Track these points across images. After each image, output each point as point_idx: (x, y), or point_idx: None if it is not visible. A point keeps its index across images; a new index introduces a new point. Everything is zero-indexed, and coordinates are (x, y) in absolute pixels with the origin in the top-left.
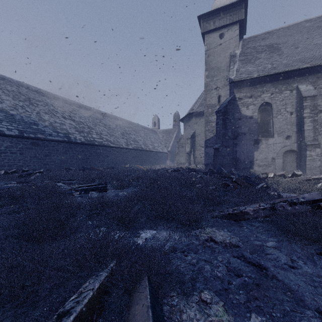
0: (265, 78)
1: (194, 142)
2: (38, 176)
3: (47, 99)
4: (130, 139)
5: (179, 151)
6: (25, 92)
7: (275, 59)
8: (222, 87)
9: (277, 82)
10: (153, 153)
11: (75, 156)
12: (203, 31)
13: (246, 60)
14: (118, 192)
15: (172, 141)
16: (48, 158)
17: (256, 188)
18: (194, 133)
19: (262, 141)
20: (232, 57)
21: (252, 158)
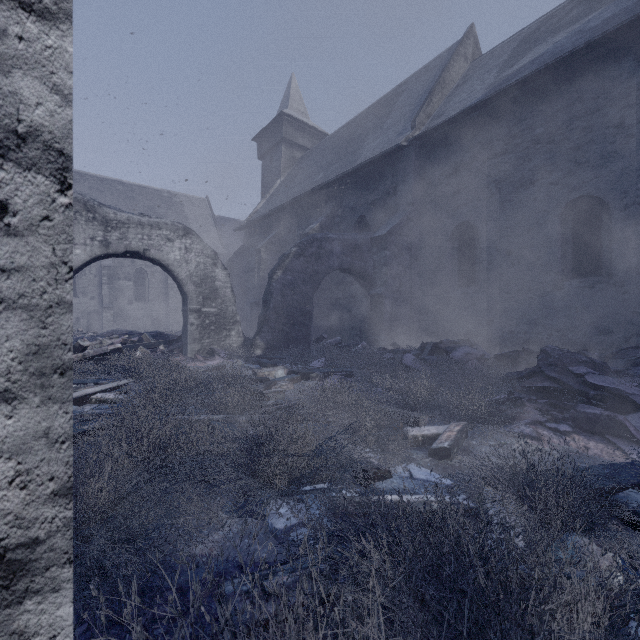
0: None
1: None
2: None
3: None
4: None
5: None
6: None
7: None
8: None
9: None
10: None
11: None
12: None
13: None
14: None
15: None
16: None
17: None
18: None
19: None
20: None
21: None
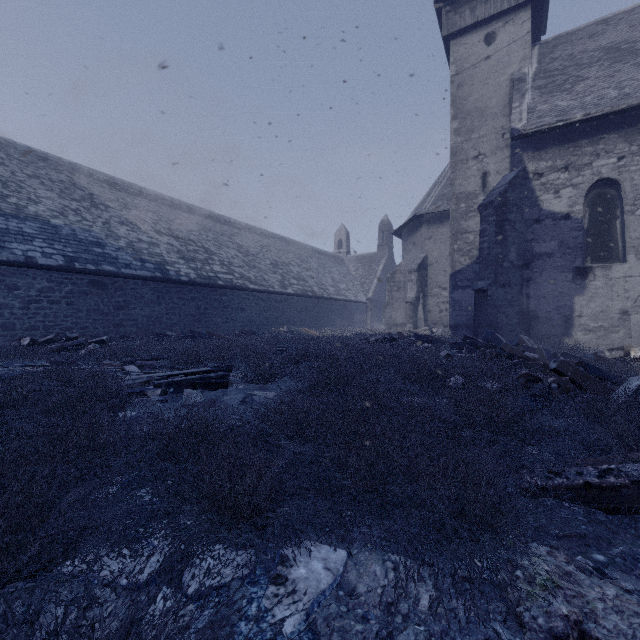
0: (602, 121)
1: (426, 278)
2: (94, 350)
3: (126, 196)
4: (289, 274)
5: (392, 298)
6: (84, 184)
7: (629, 76)
8: (491, 154)
9: (635, 128)
10: (337, 304)
11: (178, 308)
12: (446, 33)
13: (552, 85)
14: (253, 390)
15: (377, 278)
16: (123, 312)
17: (626, 391)
18: (426, 259)
19: (595, 270)
20: (517, 83)
21: (568, 311)
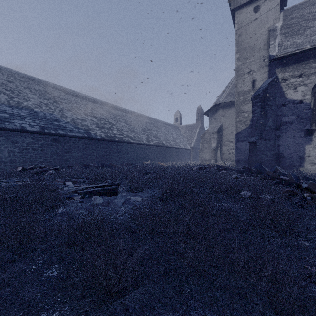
0: None
1: (221, 136)
2: (52, 173)
3: (71, 97)
4: (151, 135)
5: (203, 146)
6: (51, 91)
7: None
8: (257, 70)
9: None
10: (175, 150)
11: (95, 152)
12: (232, 8)
13: (292, 31)
14: (130, 196)
15: (195, 136)
16: (68, 154)
17: None
18: (221, 126)
19: None
20: (272, 32)
21: (302, 153)
